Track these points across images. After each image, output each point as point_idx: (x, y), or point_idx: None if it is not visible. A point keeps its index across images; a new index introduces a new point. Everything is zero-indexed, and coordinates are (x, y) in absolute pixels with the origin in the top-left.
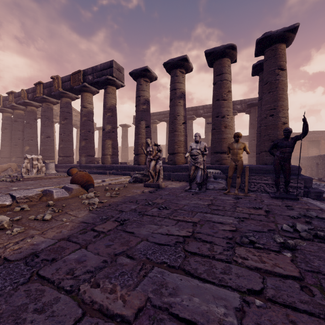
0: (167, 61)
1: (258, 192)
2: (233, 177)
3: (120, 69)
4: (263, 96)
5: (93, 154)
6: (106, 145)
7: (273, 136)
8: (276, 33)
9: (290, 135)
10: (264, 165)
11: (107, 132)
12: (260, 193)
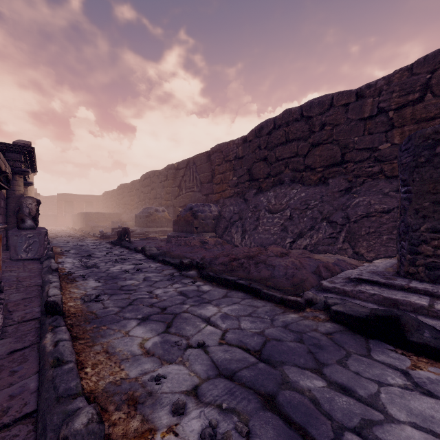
0: None
1: None
2: None
3: None
4: None
5: None
6: None
7: None
8: None
9: (72, 196)
10: None
11: None
12: None
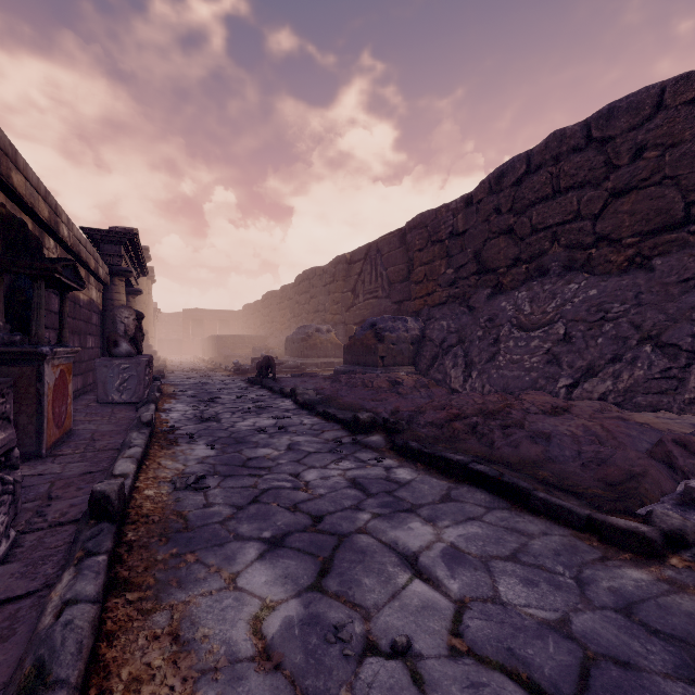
0: None
1: None
2: None
3: None
4: None
5: None
6: None
7: None
8: None
9: (202, 312)
10: None
11: None
12: None
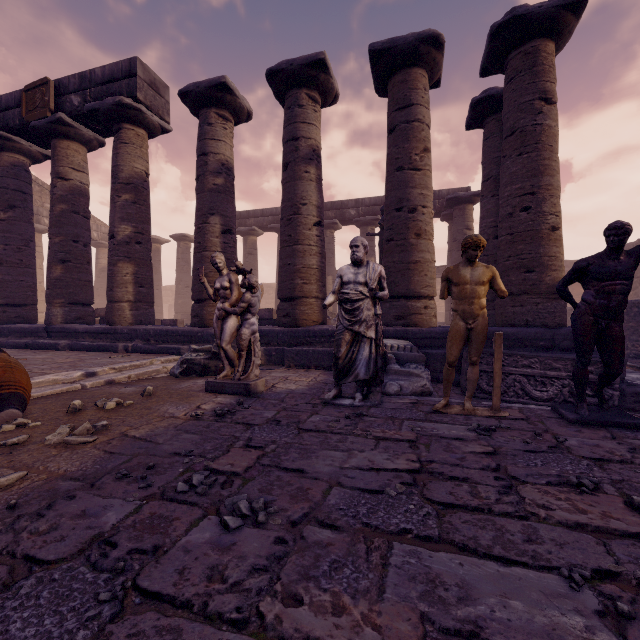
0: (277, 65)
1: (509, 397)
2: (440, 357)
3: (158, 87)
4: (504, 165)
5: (88, 299)
6: (119, 276)
7: (530, 258)
8: (539, 10)
9: None
10: (509, 327)
11: (121, 243)
12: (513, 399)
